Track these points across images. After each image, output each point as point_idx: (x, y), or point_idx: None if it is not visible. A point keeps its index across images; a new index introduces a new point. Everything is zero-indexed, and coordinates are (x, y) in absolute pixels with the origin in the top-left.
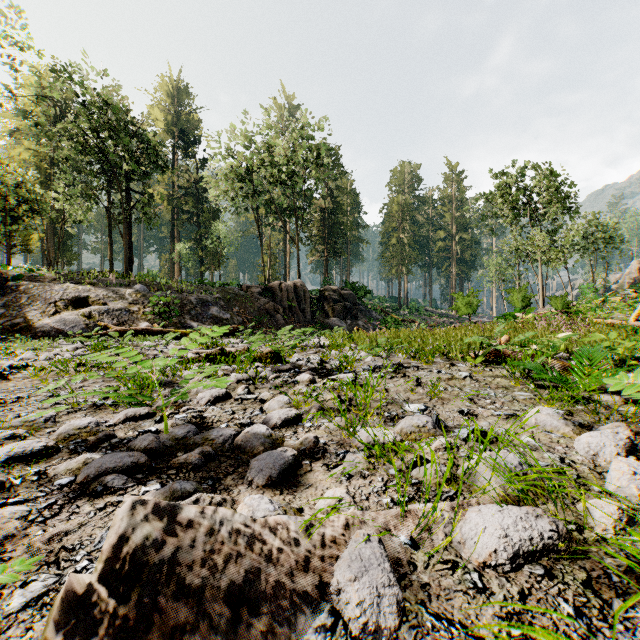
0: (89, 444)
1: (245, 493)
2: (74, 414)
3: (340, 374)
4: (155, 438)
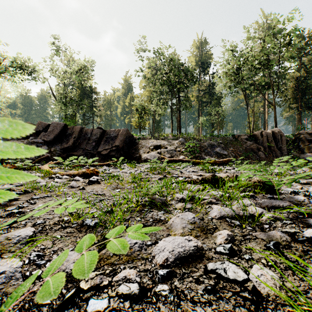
0: None
1: None
2: (59, 231)
3: None
4: None
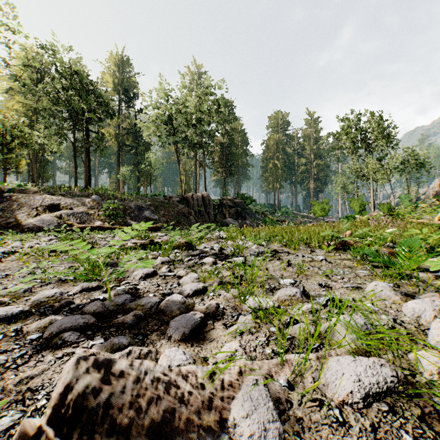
0: (54, 308)
1: (165, 345)
2: (45, 286)
3: (234, 258)
4: (101, 304)
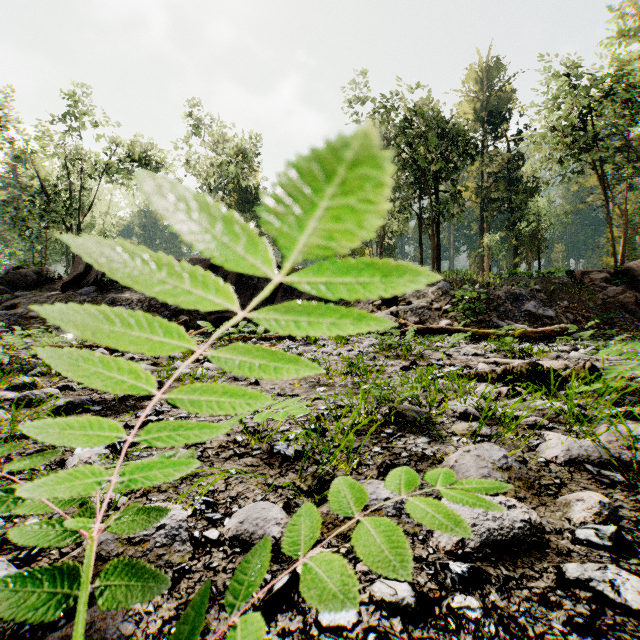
0: None
1: None
2: (232, 462)
3: None
4: None
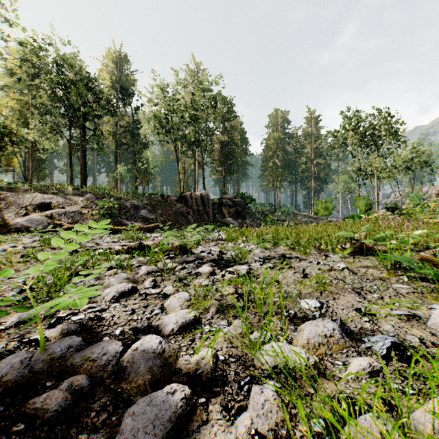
0: None
1: None
2: None
3: (236, 266)
4: (20, 363)
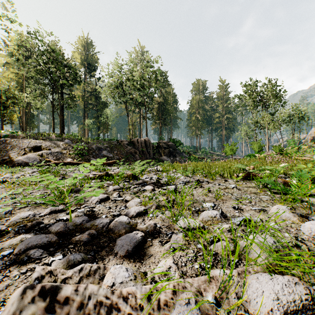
0: (27, 228)
1: (112, 261)
2: (23, 209)
3: (168, 186)
4: (63, 225)
